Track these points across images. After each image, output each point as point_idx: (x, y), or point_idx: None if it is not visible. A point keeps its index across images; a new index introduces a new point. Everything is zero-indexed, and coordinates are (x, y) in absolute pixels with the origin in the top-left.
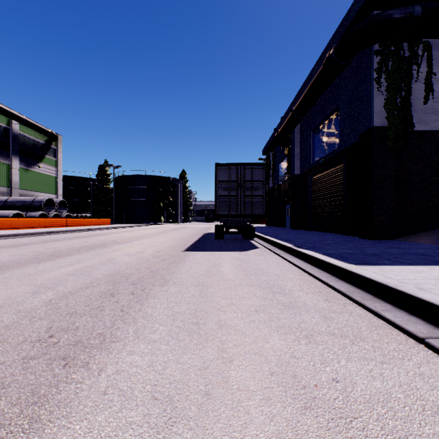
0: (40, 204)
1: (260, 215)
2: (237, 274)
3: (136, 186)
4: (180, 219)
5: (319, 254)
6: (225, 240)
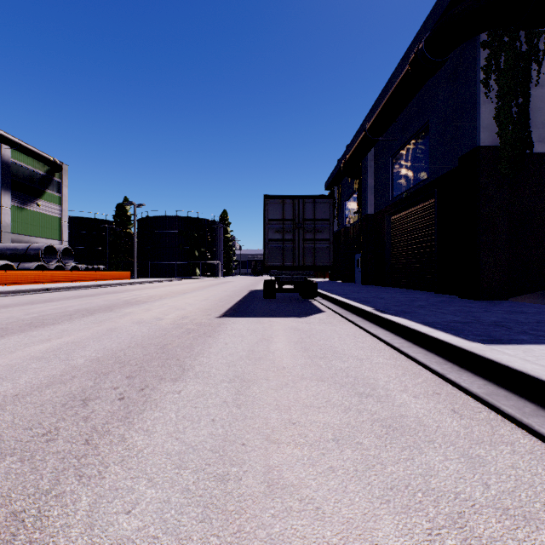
0: (37, 253)
1: (325, 267)
2: (297, 356)
3: (165, 231)
4: (220, 272)
5: (417, 323)
6: (277, 300)
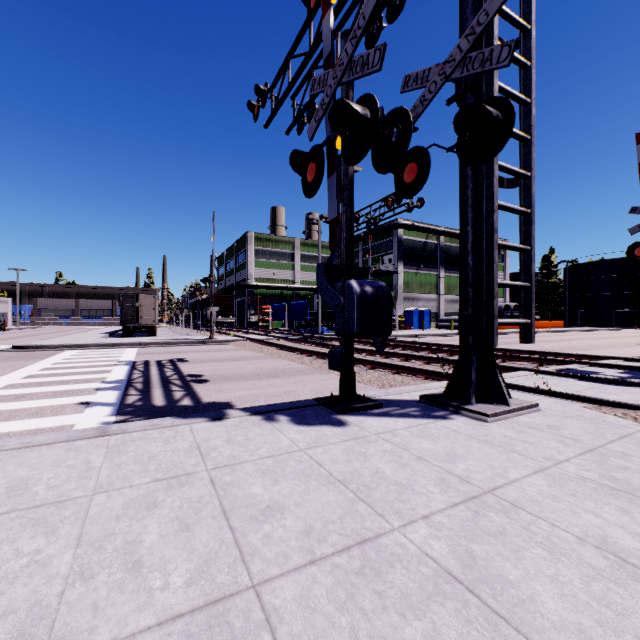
0: (500, 309)
1: None
2: None
3: (598, 277)
4: None
5: None
6: None
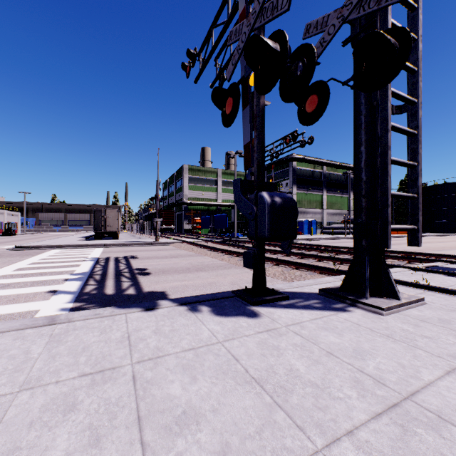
0: None
1: None
2: None
3: (442, 195)
4: None
5: None
6: None
